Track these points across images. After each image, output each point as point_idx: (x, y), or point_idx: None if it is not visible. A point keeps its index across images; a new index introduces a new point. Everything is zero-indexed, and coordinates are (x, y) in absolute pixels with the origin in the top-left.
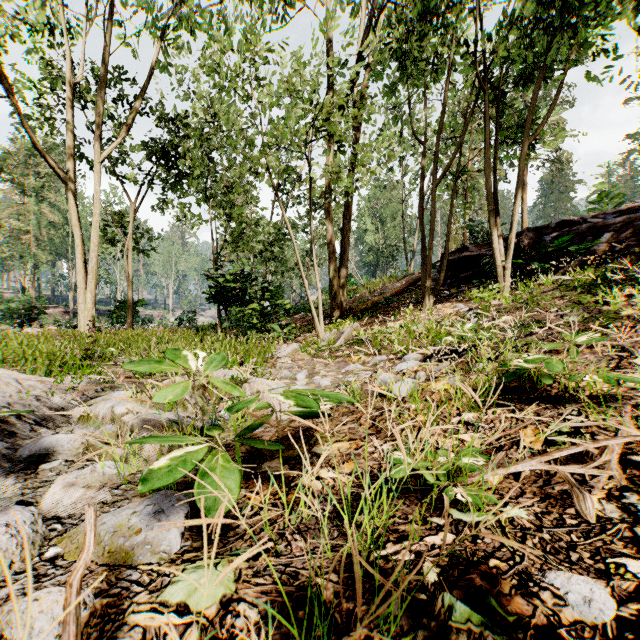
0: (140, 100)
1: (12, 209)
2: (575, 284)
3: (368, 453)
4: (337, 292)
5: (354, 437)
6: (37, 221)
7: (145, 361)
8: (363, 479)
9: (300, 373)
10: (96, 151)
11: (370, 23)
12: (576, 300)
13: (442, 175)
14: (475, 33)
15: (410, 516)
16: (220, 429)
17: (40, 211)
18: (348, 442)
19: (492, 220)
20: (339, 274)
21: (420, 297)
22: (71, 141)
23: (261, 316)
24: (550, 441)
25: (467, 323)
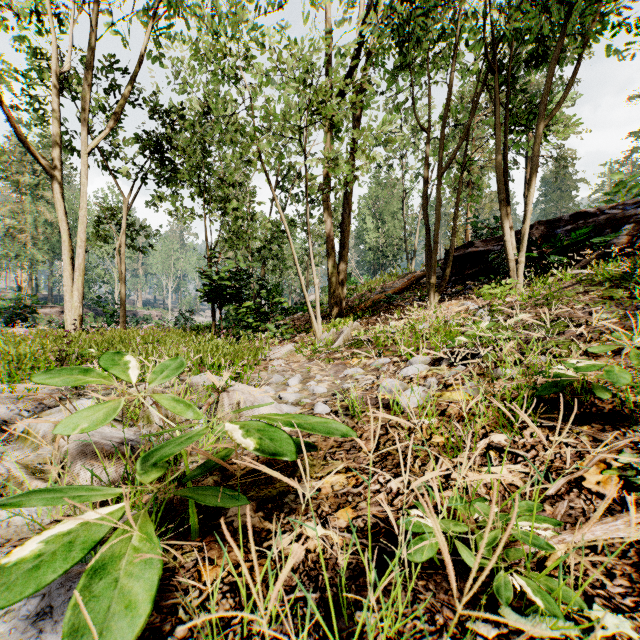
0: (129, 88)
1: (8, 207)
2: (601, 278)
3: (371, 493)
4: (336, 290)
5: (353, 466)
6: (33, 220)
7: (66, 370)
8: (365, 539)
9: (293, 378)
10: (83, 142)
11: (371, 2)
12: (606, 295)
13: (448, 163)
14: (485, 7)
15: (438, 616)
16: (163, 467)
17: (36, 210)
18: (345, 475)
19: (503, 210)
20: (338, 271)
21: (424, 295)
22: (57, 132)
23: (257, 315)
24: (628, 484)
25: (483, 321)
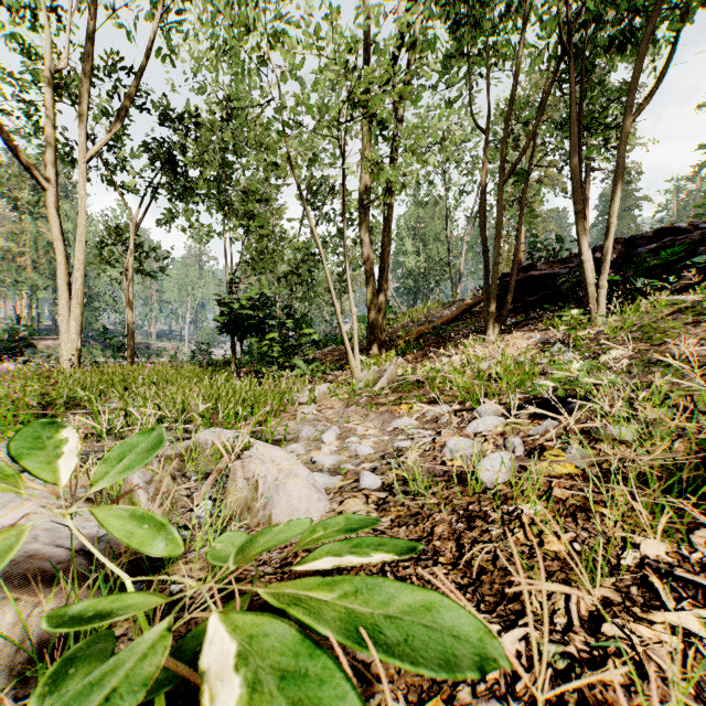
0: (135, 86)
1: (6, 228)
2: None
3: None
4: (376, 320)
5: None
6: (34, 241)
7: None
8: None
9: (328, 432)
10: (81, 147)
11: None
12: None
13: (512, 169)
14: None
15: None
16: (101, 657)
17: (37, 230)
18: None
19: (581, 224)
20: (378, 298)
21: (478, 326)
22: (52, 136)
23: (284, 349)
24: None
25: (573, 361)
